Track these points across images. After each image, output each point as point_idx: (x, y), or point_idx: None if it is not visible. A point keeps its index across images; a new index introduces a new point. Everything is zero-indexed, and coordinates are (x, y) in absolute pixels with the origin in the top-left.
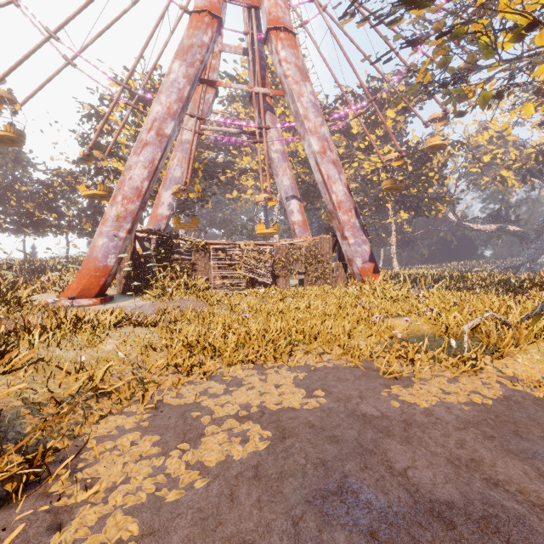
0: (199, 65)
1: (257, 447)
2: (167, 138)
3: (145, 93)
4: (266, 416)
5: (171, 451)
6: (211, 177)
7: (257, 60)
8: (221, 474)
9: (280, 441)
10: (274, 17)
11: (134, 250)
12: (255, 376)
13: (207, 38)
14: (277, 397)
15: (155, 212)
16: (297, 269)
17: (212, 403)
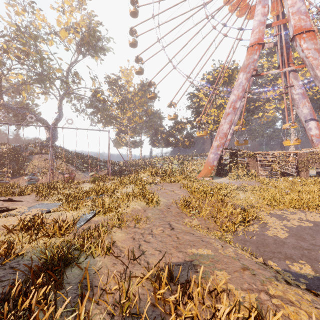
0: (252, 71)
1: (309, 225)
2: (237, 109)
3: (215, 79)
4: (309, 221)
5: (282, 221)
6: (247, 111)
7: (284, 51)
8: (299, 226)
9: (316, 226)
10: (298, 27)
11: (220, 157)
12: (300, 212)
13: (256, 56)
14: (312, 218)
15: None
16: (316, 166)
17: (288, 215)
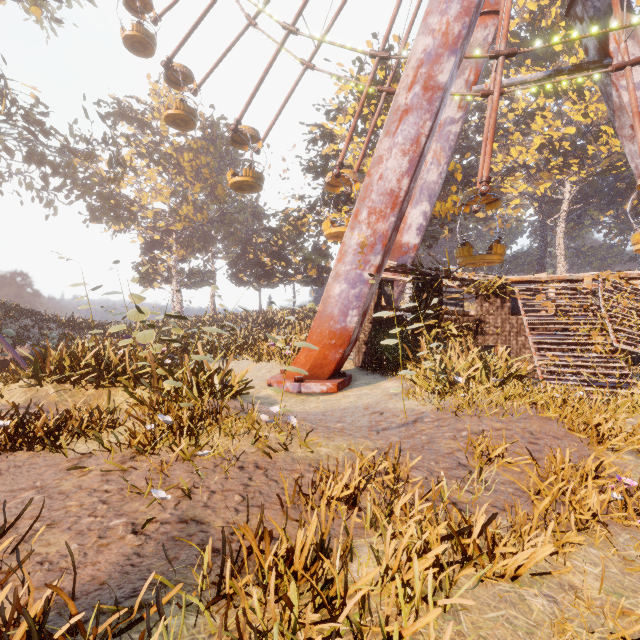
0: None
1: None
2: (440, 91)
3: None
4: None
5: None
6: (465, 184)
7: None
8: None
9: None
10: None
11: (379, 300)
12: None
13: None
14: None
15: (397, 241)
16: None
17: None
